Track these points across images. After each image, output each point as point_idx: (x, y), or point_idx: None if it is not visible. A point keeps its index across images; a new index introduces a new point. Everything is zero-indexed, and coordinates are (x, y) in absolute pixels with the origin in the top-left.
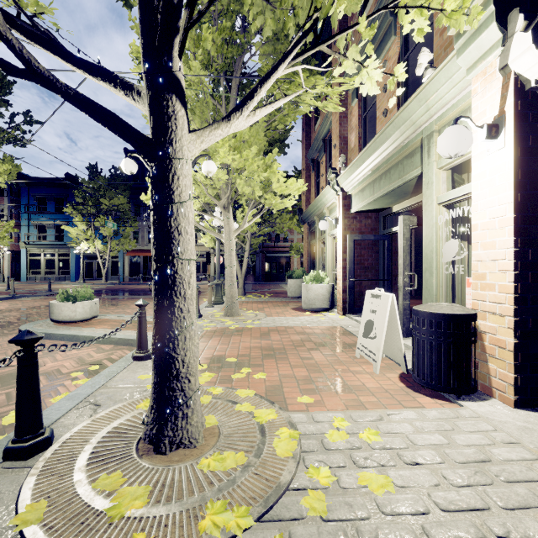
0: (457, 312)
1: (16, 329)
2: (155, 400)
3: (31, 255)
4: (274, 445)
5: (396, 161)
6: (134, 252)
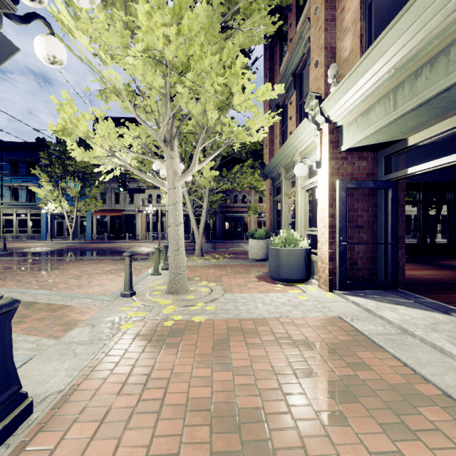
0: None
1: None
2: None
3: (4, 214)
4: None
5: None
6: (100, 212)
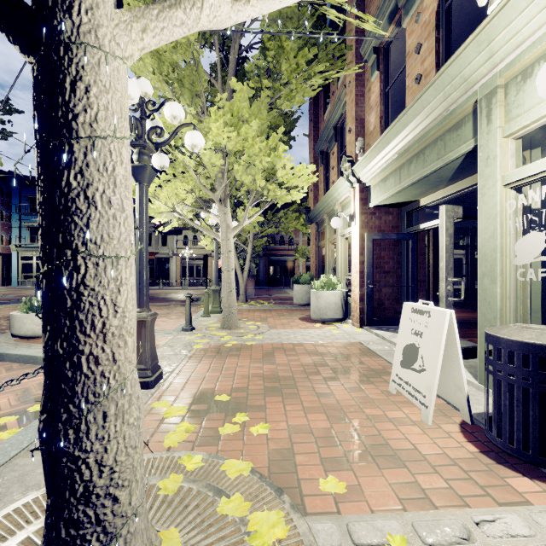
0: None
1: None
2: (44, 541)
3: (23, 258)
4: None
5: (433, 138)
6: None
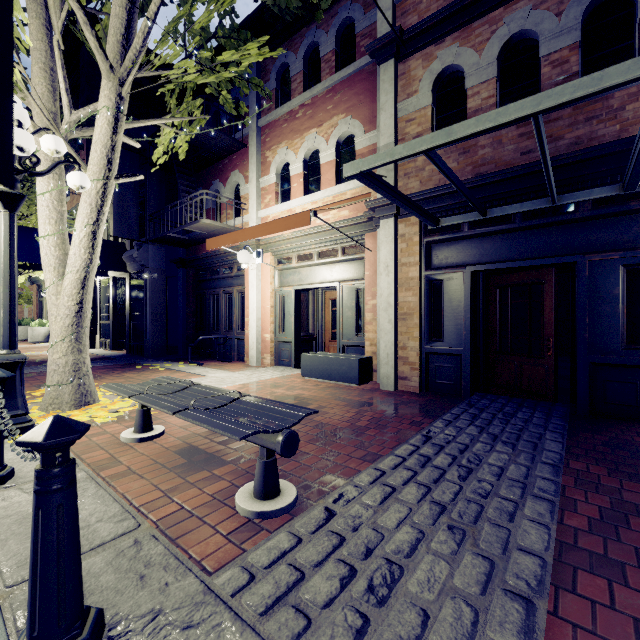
0: None
1: None
2: None
3: None
4: None
5: None
6: None
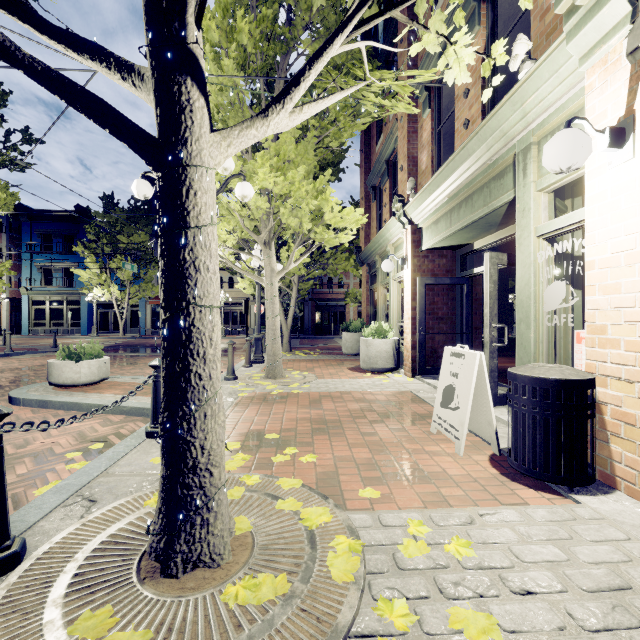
0: (570, 376)
1: (6, 394)
2: (163, 501)
3: (34, 303)
4: (328, 562)
5: (480, 184)
6: (157, 300)
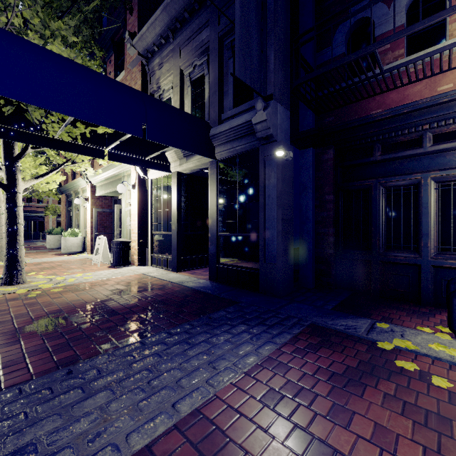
0: (123, 240)
1: None
2: (7, 270)
3: None
4: (56, 279)
5: (115, 179)
6: None
